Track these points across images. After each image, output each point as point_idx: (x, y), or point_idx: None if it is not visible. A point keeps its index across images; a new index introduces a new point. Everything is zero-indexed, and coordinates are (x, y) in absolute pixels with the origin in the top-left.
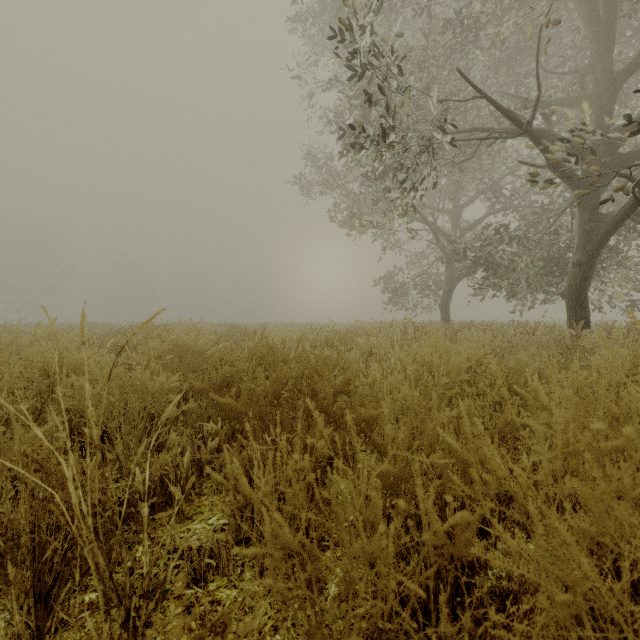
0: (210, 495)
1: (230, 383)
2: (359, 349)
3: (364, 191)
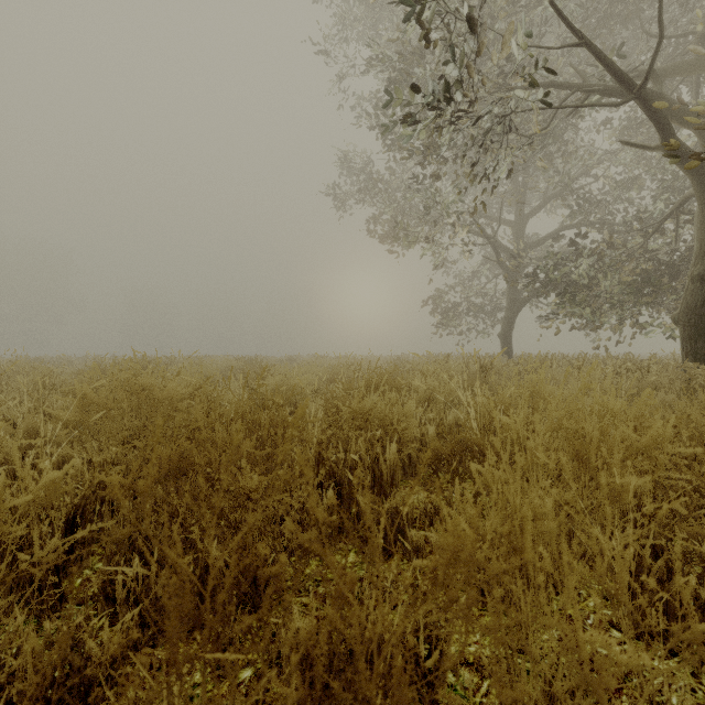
0: None
1: (188, 472)
2: (413, 393)
3: (411, 196)
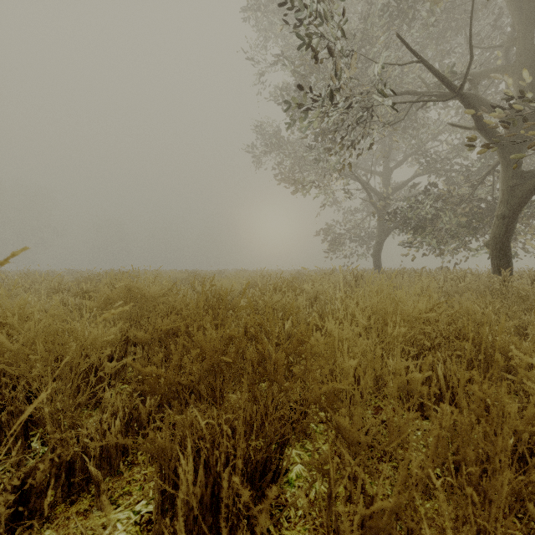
0: (144, 465)
1: (176, 332)
2: (305, 294)
3: (307, 155)
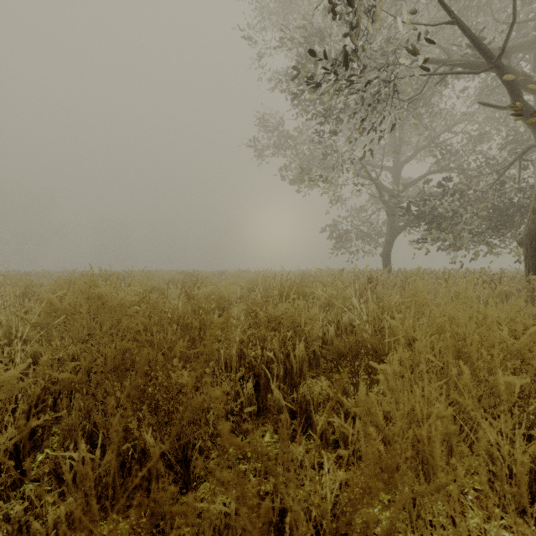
0: None
1: (130, 368)
2: (316, 300)
3: (313, 147)
